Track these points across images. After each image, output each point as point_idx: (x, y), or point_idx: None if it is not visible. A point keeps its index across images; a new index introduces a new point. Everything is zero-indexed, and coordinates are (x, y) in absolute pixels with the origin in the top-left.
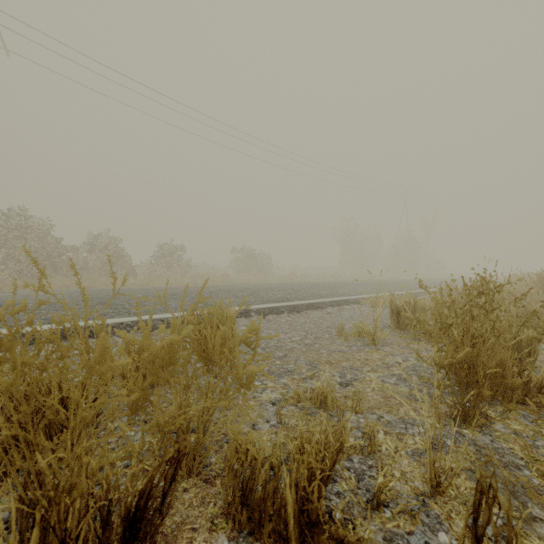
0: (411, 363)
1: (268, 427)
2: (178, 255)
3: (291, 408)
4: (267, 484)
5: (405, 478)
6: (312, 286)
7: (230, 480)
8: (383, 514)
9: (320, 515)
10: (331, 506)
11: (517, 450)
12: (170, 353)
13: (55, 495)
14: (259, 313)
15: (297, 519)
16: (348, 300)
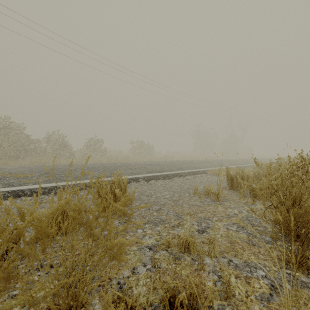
0: (245, 214)
1: (144, 271)
2: (99, 145)
3: (163, 252)
4: None
5: None
6: (177, 162)
7: None
8: None
9: None
10: None
11: None
12: (38, 228)
13: None
14: (145, 179)
15: None
16: (199, 171)
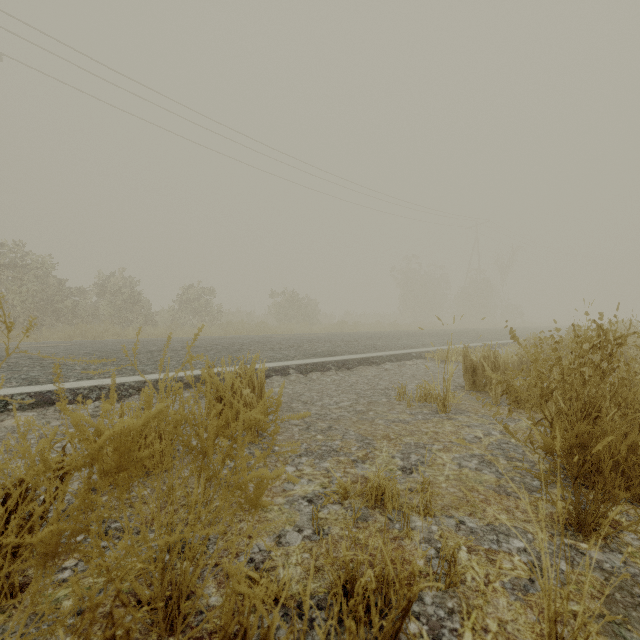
0: (495, 438)
1: (299, 540)
2: (206, 299)
3: (335, 508)
4: None
5: (505, 634)
6: (366, 336)
7: None
8: None
9: None
10: None
11: None
12: (121, 450)
13: None
14: (300, 370)
15: None
16: (409, 354)
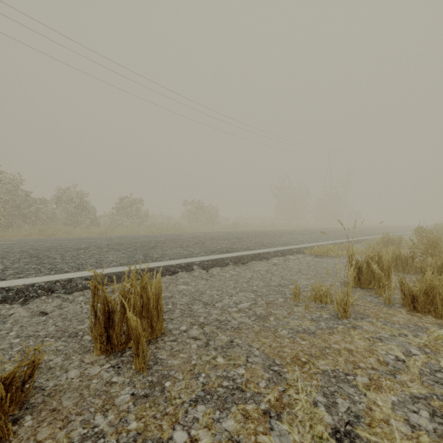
0: (421, 361)
1: None
2: (136, 207)
3: None
4: None
5: None
6: (254, 234)
7: None
8: None
9: None
10: None
11: None
12: None
13: None
14: (202, 266)
15: None
16: (291, 249)
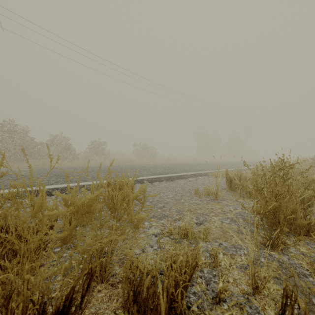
0: (239, 211)
1: (152, 250)
2: (102, 147)
3: (166, 238)
4: (149, 289)
5: (236, 283)
6: (180, 165)
7: (126, 286)
8: (223, 307)
9: (182, 311)
10: (190, 301)
11: (304, 265)
12: (88, 205)
13: (4, 302)
14: (149, 181)
15: (167, 313)
16: (201, 173)
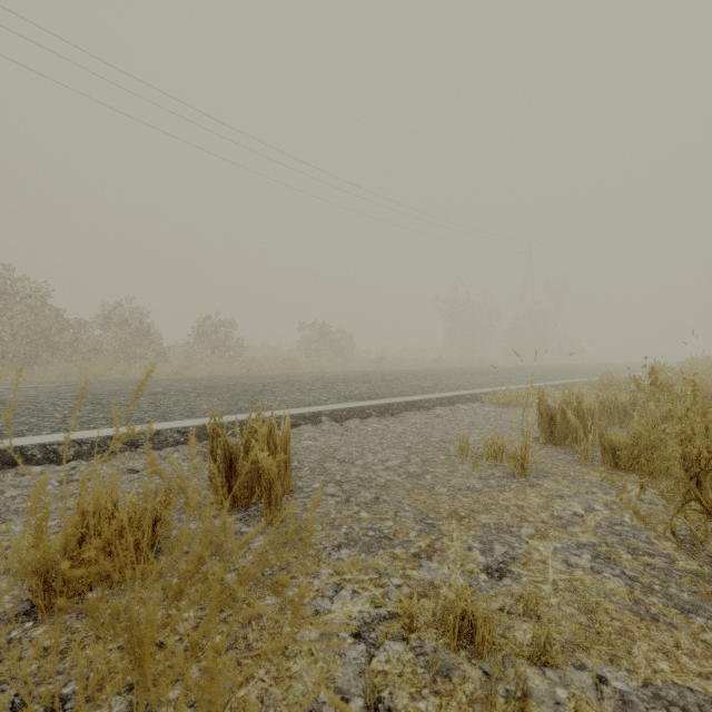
0: (602, 516)
1: None
2: (225, 333)
3: (396, 649)
4: None
5: None
6: (409, 375)
7: None
8: None
9: None
10: None
11: None
12: None
13: None
14: (334, 417)
15: None
16: (463, 396)
